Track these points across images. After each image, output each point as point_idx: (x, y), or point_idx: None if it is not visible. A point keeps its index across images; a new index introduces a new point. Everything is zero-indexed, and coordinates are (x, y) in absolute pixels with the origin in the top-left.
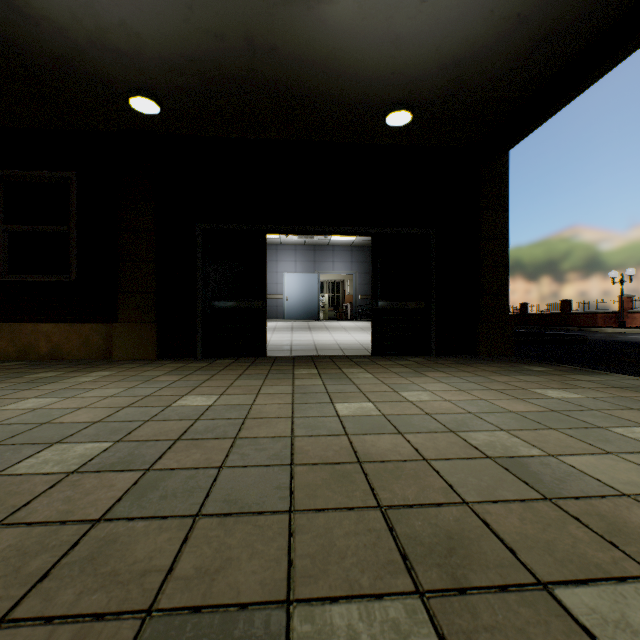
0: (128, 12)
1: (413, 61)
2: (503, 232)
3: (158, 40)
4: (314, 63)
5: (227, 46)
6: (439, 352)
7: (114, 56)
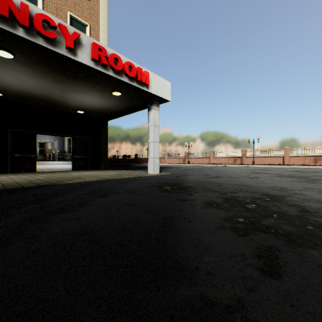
0: (12, 85)
1: (85, 106)
2: (107, 139)
3: (17, 89)
4: (61, 101)
5: (38, 94)
6: (91, 169)
7: None
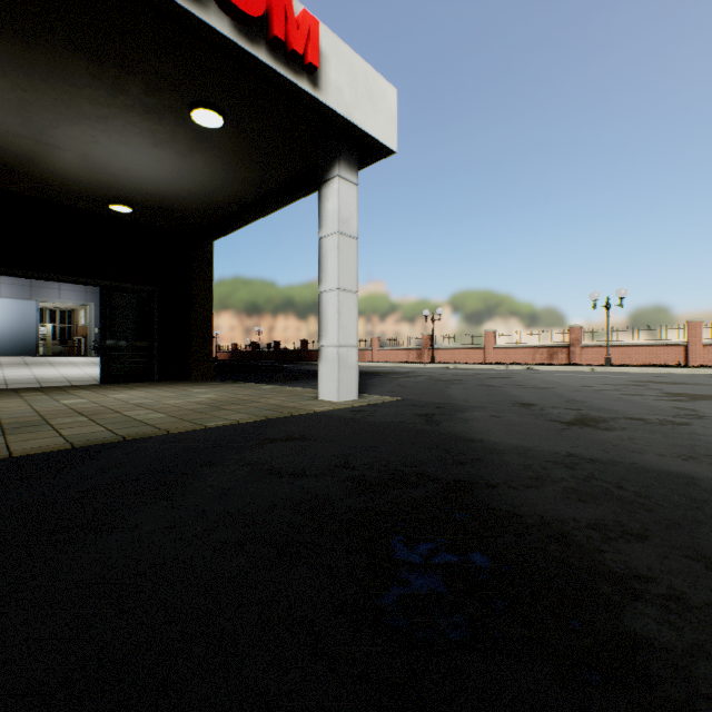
0: None
1: (127, 186)
2: (210, 296)
3: None
4: (41, 164)
5: None
6: (162, 379)
7: None
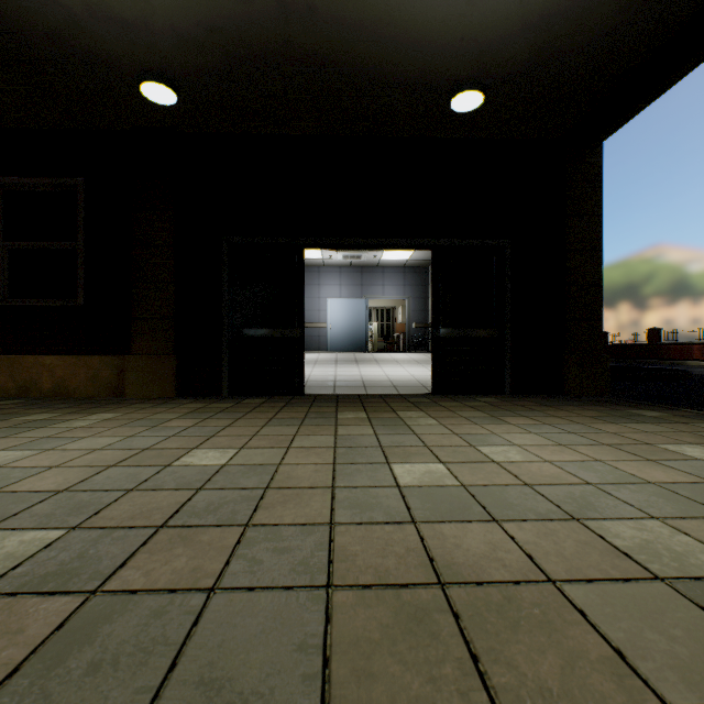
0: None
1: (489, 20)
2: (595, 243)
3: (169, 3)
4: (362, 28)
5: (254, 8)
6: (515, 390)
7: (118, 28)
